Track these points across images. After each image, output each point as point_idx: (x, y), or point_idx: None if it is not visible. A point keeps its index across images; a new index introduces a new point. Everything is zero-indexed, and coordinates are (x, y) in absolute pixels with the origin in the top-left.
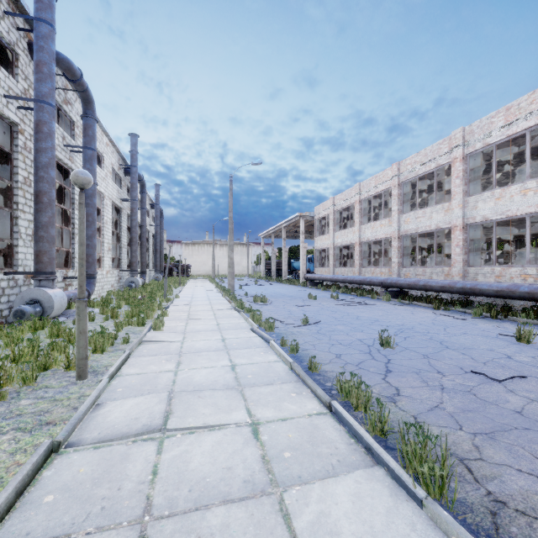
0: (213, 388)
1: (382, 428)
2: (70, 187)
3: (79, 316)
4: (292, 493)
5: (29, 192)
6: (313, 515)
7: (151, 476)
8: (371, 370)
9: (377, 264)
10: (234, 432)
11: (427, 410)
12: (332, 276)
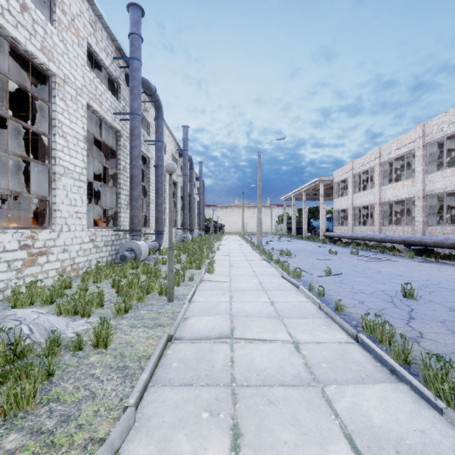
0: (260, 316)
1: (405, 358)
2: (147, 169)
3: (169, 259)
4: (330, 388)
5: (126, 176)
6: (349, 404)
7: (230, 363)
8: (394, 315)
9: (399, 223)
10: (281, 346)
11: (451, 352)
12: (351, 234)
